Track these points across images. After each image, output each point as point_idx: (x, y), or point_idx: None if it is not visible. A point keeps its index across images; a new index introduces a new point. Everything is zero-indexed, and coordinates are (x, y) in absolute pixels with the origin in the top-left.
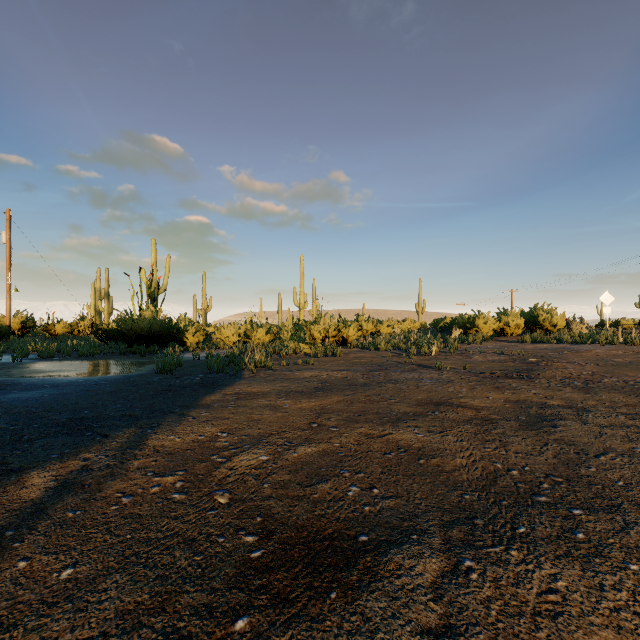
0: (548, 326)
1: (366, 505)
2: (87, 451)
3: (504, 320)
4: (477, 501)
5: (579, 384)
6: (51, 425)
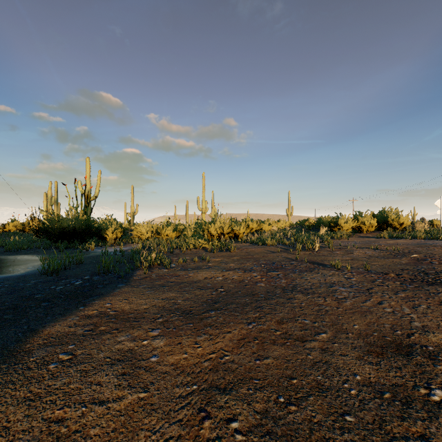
0: (396, 225)
1: None
2: None
3: (360, 220)
4: None
5: None
6: None
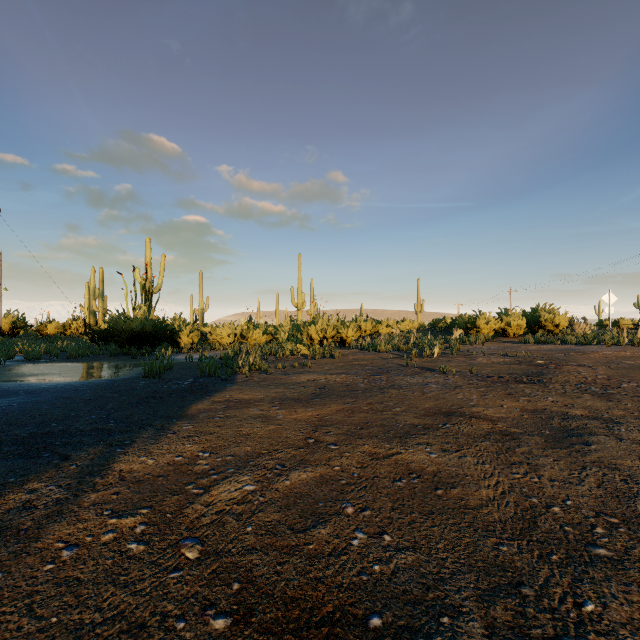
0: (550, 326)
1: (376, 562)
2: (37, 479)
3: (505, 320)
4: (518, 555)
5: (597, 390)
6: (7, 443)
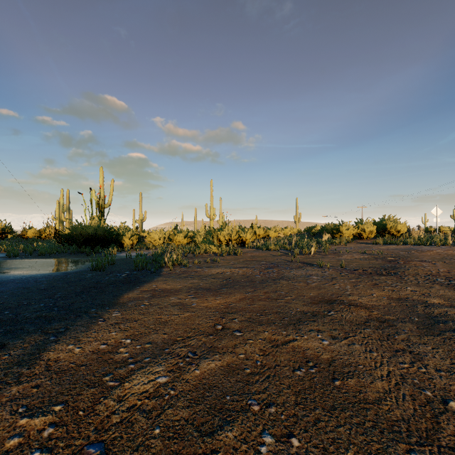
0: (394, 232)
1: None
2: None
3: (361, 227)
4: None
5: (443, 281)
6: None
